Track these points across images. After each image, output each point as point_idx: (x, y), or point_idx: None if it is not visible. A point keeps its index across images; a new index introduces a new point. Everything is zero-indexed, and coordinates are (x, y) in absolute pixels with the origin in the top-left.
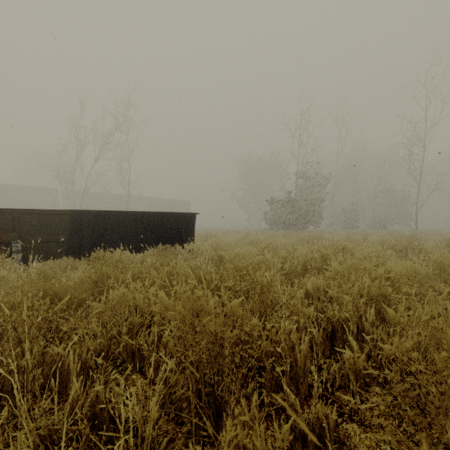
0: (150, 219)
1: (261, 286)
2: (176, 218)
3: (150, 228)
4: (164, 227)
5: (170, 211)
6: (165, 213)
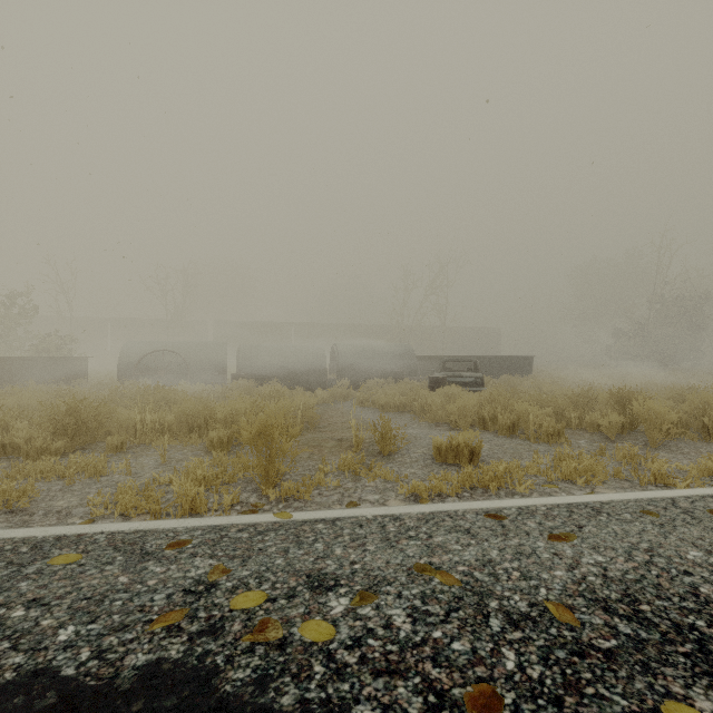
0: (505, 360)
1: (565, 381)
2: (520, 359)
3: (506, 365)
4: (514, 365)
5: (476, 342)
6: (514, 356)
